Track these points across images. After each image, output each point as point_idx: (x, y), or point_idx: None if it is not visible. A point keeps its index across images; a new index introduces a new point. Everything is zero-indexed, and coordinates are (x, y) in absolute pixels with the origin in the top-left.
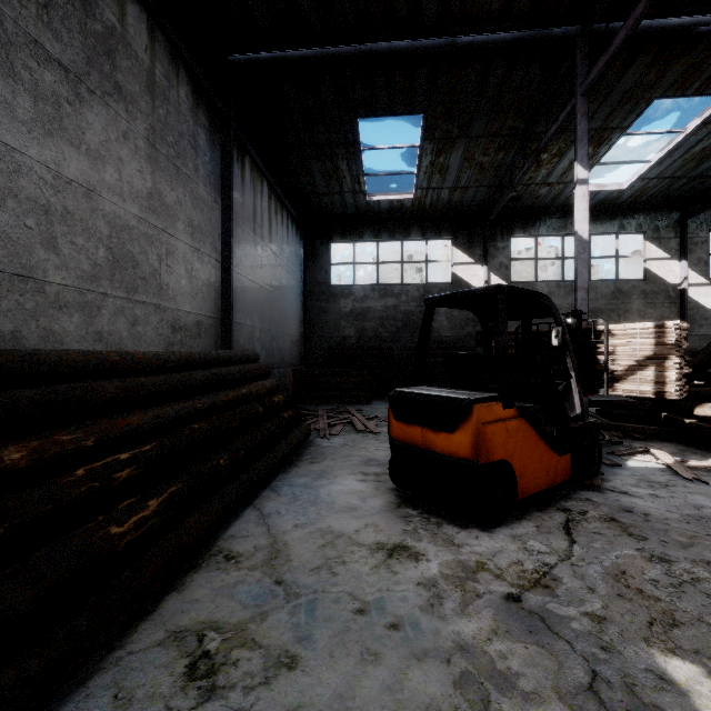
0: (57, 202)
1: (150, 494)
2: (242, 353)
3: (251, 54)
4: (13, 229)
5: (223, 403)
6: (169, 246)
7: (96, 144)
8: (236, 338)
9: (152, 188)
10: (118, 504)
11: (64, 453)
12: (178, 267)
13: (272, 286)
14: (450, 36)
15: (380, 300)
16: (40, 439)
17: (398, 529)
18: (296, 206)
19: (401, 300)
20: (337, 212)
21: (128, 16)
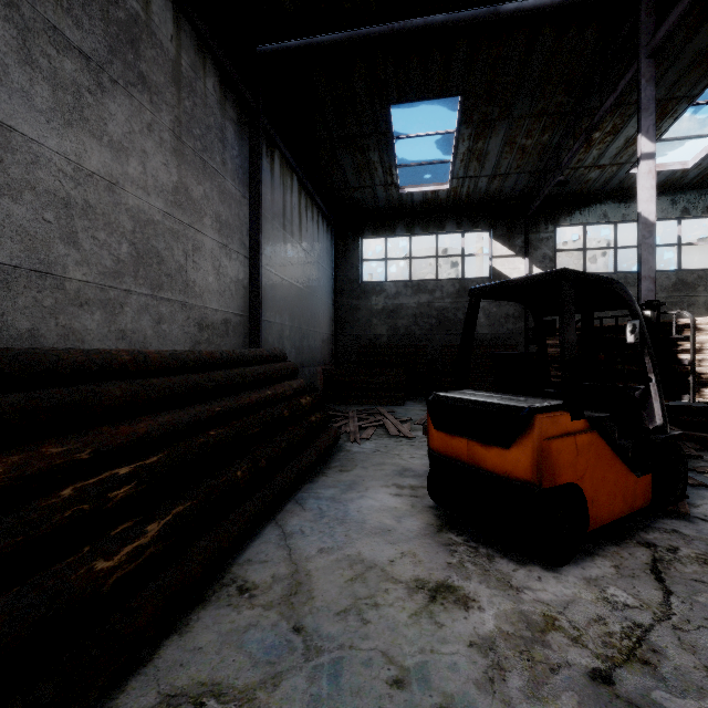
0: (77, 195)
1: (151, 517)
2: (268, 352)
3: (280, 43)
4: (31, 223)
5: (245, 406)
6: (195, 241)
7: (118, 136)
8: (265, 336)
9: (178, 182)
10: (111, 530)
11: (52, 469)
12: (205, 263)
13: (302, 283)
14: (492, 4)
15: (413, 297)
16: (23, 452)
17: (440, 561)
18: (326, 202)
19: (435, 296)
20: (368, 207)
21: (152, 4)
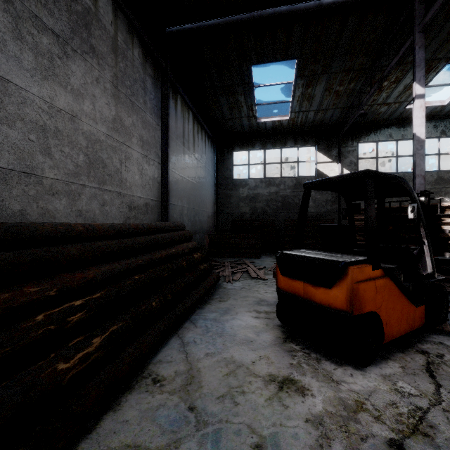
0: (51, 124)
1: (95, 333)
2: (173, 224)
3: (181, 26)
4: (21, 141)
5: (158, 259)
6: (127, 153)
7: (77, 86)
8: (171, 214)
9: (116, 115)
10: (69, 342)
11: (30, 302)
12: (133, 167)
13: (195, 180)
14: None
15: (266, 188)
16: (11, 291)
17: (285, 362)
18: (210, 128)
19: (280, 188)
20: (237, 131)
21: (99, 1)
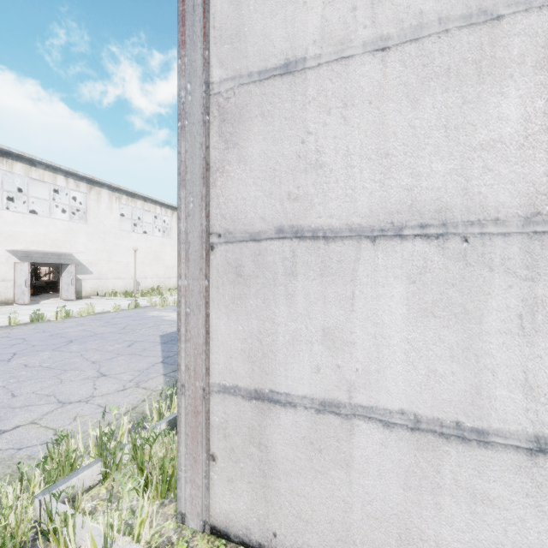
0: None
1: None
2: None
3: None
4: None
5: None
6: None
7: None
8: None
9: None
10: None
11: None
12: None
13: None
14: None
15: None
16: None
17: None
18: None
19: None
20: None
21: None
